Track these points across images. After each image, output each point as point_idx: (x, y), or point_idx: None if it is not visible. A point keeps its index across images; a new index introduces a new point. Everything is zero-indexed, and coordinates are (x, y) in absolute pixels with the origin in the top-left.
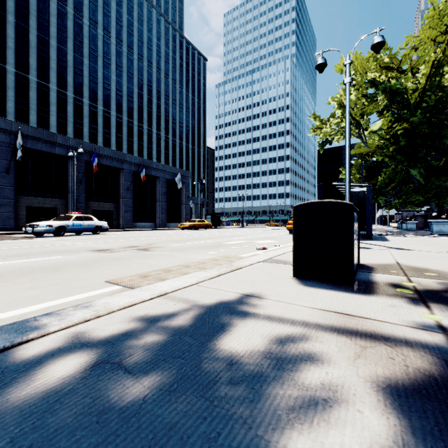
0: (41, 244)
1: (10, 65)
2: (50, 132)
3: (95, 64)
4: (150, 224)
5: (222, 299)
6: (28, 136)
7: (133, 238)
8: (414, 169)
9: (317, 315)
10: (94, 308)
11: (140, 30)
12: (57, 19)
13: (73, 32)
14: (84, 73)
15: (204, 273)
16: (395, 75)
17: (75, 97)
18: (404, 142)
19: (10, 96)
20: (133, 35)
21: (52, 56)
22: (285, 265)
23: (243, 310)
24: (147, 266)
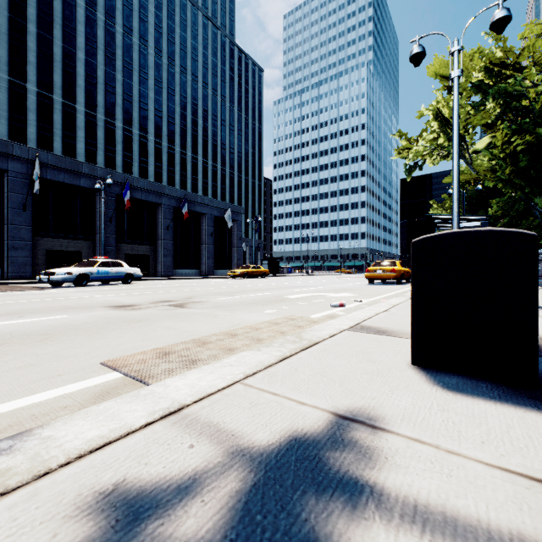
0: (52, 297)
1: (32, 83)
2: (73, 160)
3: (130, 79)
4: (194, 271)
5: (292, 431)
6: (48, 166)
7: (170, 289)
8: (540, 198)
9: (539, 506)
10: (8, 460)
11: (183, 37)
12: (86, 28)
13: (104, 42)
14: (117, 90)
15: (257, 354)
16: (510, 74)
17: (107, 120)
18: (525, 162)
19: (31, 120)
20: (174, 43)
21: (80, 71)
22: (387, 338)
23: (343, 475)
24: (175, 333)
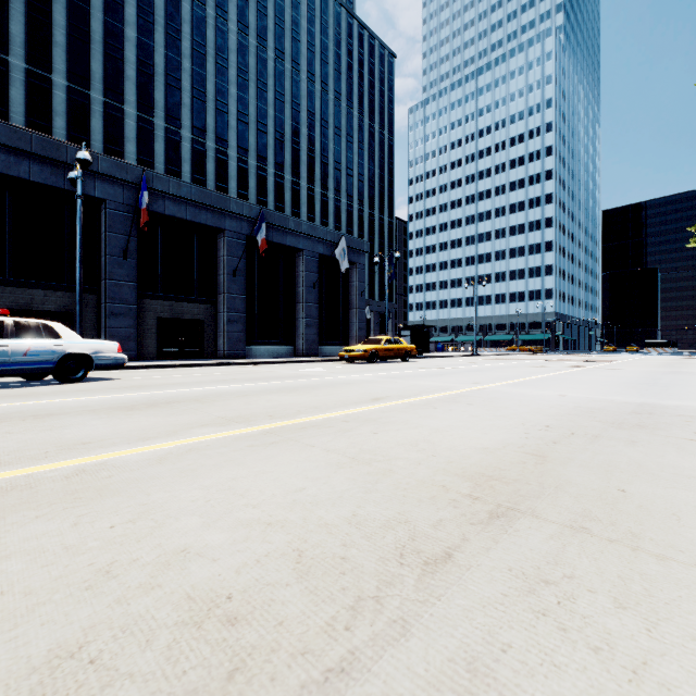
0: None
1: (59, 74)
2: (48, 138)
3: (202, 68)
4: (285, 348)
5: None
6: None
7: (5, 442)
8: None
9: None
10: None
11: (278, 7)
12: None
13: (165, 14)
14: (183, 84)
15: None
16: None
17: (168, 127)
18: None
19: (58, 127)
20: (266, 16)
21: (129, 57)
22: None
23: None
24: None
